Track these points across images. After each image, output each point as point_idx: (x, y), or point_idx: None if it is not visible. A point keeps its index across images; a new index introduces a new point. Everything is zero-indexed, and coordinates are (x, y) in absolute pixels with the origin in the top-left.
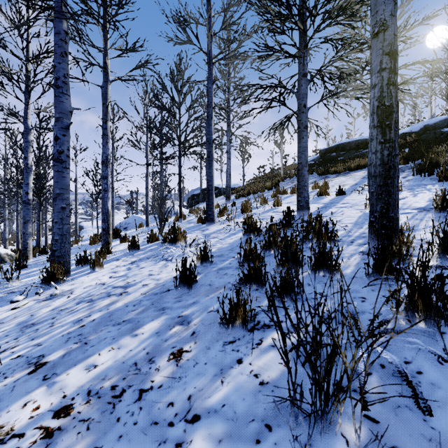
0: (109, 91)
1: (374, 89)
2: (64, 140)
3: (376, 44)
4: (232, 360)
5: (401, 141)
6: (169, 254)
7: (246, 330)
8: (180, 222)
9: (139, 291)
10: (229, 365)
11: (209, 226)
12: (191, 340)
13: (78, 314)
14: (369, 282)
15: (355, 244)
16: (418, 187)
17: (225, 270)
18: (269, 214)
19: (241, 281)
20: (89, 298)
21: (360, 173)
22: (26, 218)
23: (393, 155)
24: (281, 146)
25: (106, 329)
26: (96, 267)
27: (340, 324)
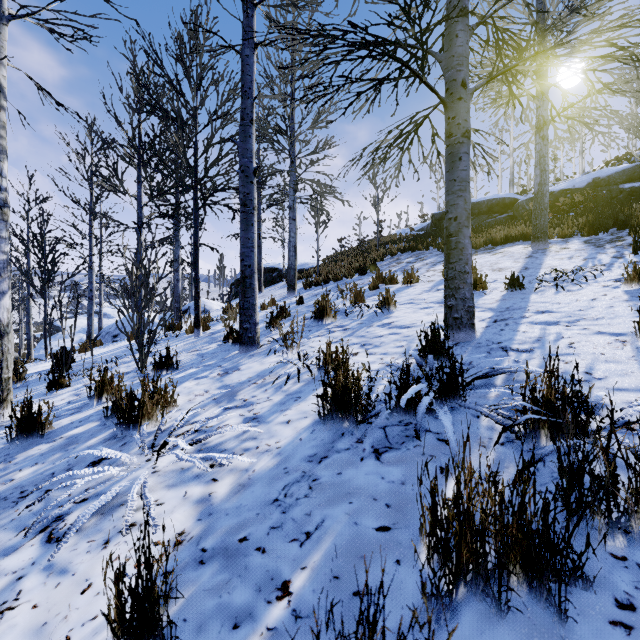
0: (4, 40)
1: None
2: None
3: None
4: None
5: (565, 201)
6: (89, 482)
7: None
8: (196, 337)
9: None
10: None
11: (244, 356)
12: None
13: None
14: None
15: None
16: None
17: None
18: (374, 331)
19: None
20: None
21: (517, 248)
22: None
23: None
24: (378, 204)
25: None
26: None
27: None
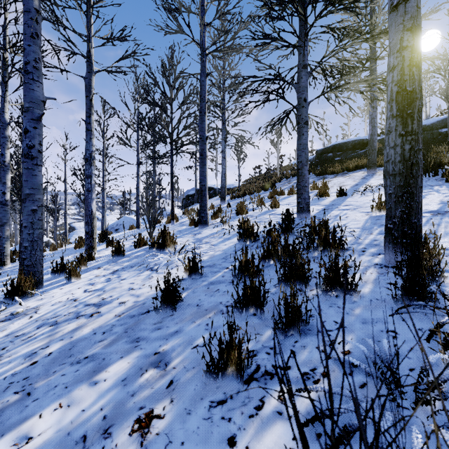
0: (93, 82)
1: (393, 72)
2: (34, 133)
3: (395, 18)
4: (221, 439)
5: None
6: (155, 262)
7: (241, 382)
8: (173, 225)
9: (114, 312)
10: (216, 448)
11: (202, 229)
12: (166, 396)
13: (34, 344)
14: (397, 309)
15: (367, 254)
16: (425, 188)
17: (216, 285)
18: (266, 216)
19: (236, 304)
20: (53, 320)
21: (359, 173)
22: (3, 221)
23: (416, 150)
24: (278, 146)
25: (60, 370)
26: (73, 277)
27: (370, 376)
